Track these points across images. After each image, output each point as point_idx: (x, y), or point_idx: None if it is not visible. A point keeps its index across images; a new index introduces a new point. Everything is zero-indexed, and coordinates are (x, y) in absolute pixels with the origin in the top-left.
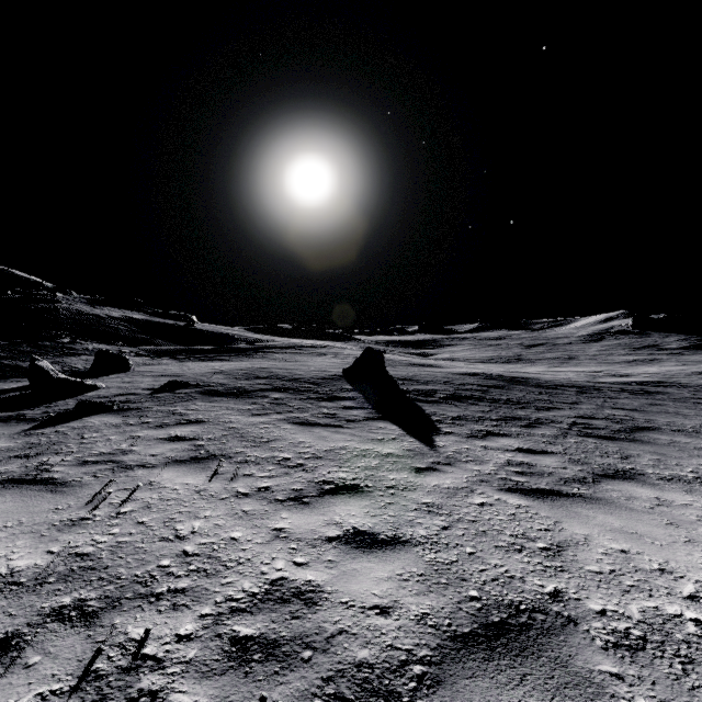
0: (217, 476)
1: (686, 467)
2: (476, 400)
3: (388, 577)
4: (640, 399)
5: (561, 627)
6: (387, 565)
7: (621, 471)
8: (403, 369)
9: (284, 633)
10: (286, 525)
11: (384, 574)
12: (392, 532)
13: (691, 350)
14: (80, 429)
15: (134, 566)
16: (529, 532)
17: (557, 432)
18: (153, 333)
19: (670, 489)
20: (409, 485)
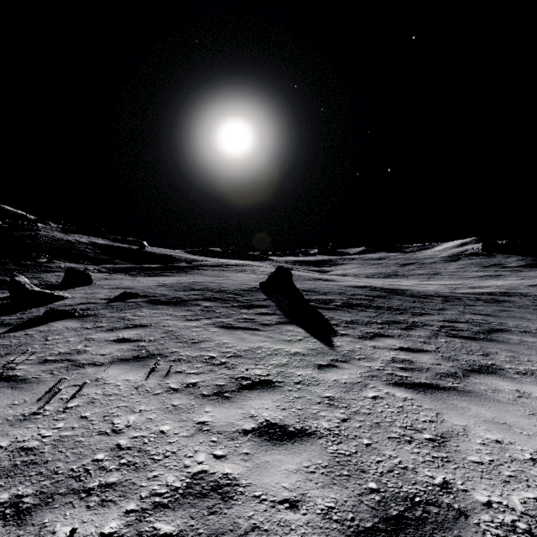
0: (154, 373)
1: (535, 363)
2: (364, 308)
3: (297, 469)
4: (492, 306)
5: (453, 521)
6: (296, 457)
7: (484, 366)
8: (306, 282)
9: (201, 530)
10: (209, 419)
11: (293, 466)
12: (299, 424)
13: (527, 268)
14: (46, 332)
15: (71, 460)
16: (416, 424)
17: (430, 334)
18: (112, 255)
19: (527, 382)
20: (313, 380)
